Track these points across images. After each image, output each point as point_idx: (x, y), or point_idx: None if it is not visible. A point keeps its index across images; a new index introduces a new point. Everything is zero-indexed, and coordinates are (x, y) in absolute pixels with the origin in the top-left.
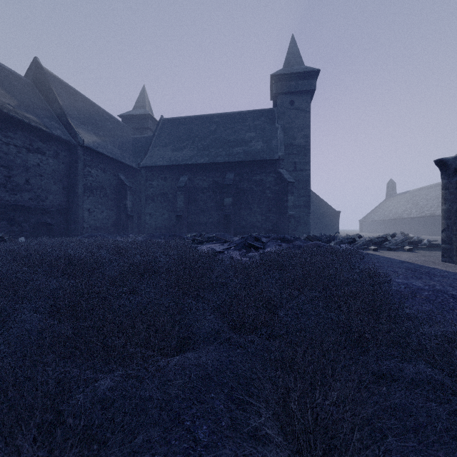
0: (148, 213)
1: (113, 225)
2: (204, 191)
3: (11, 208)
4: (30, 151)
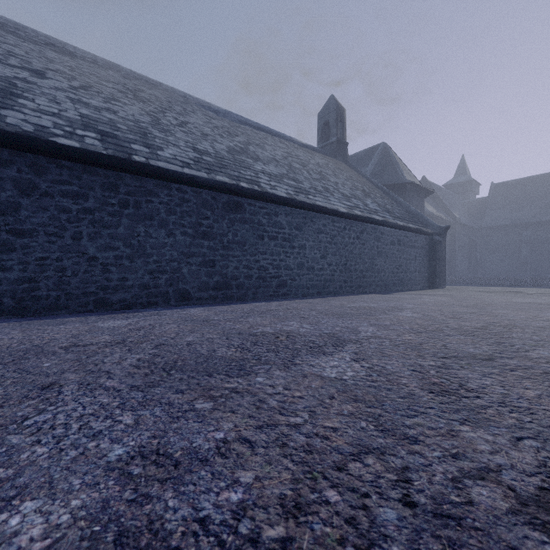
0: (489, 261)
1: (466, 270)
2: (549, 241)
3: None
4: None
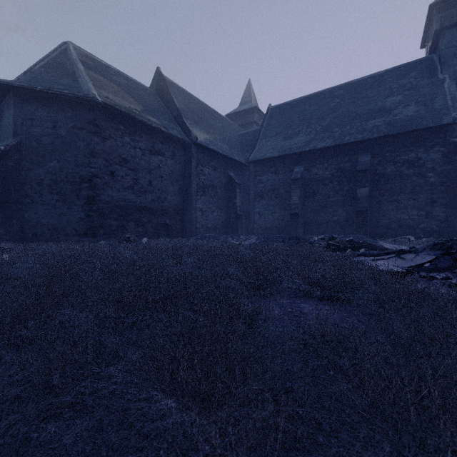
0: (257, 212)
1: (222, 225)
2: (325, 181)
3: (137, 210)
4: (152, 153)
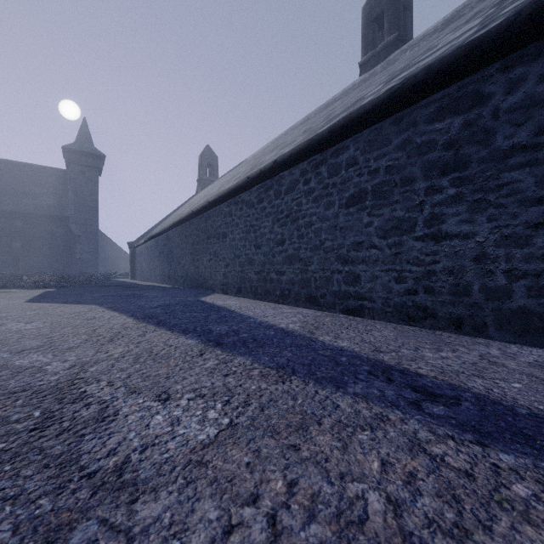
0: None
1: None
2: None
3: None
4: None
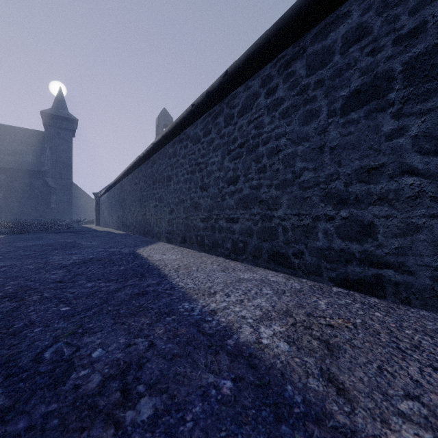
0: None
1: None
2: None
3: None
4: None
